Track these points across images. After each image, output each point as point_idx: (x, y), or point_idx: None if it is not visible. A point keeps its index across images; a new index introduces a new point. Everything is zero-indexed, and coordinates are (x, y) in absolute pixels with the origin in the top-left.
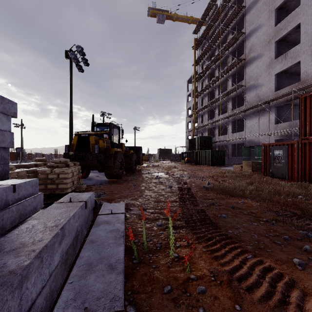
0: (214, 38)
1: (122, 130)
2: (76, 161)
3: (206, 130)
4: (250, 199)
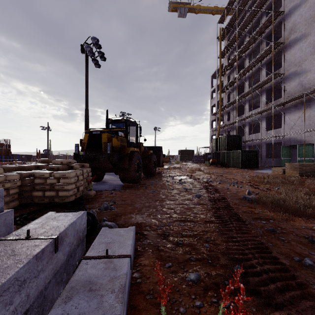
0: (243, 24)
1: (140, 128)
2: (87, 162)
3: (233, 128)
4: None
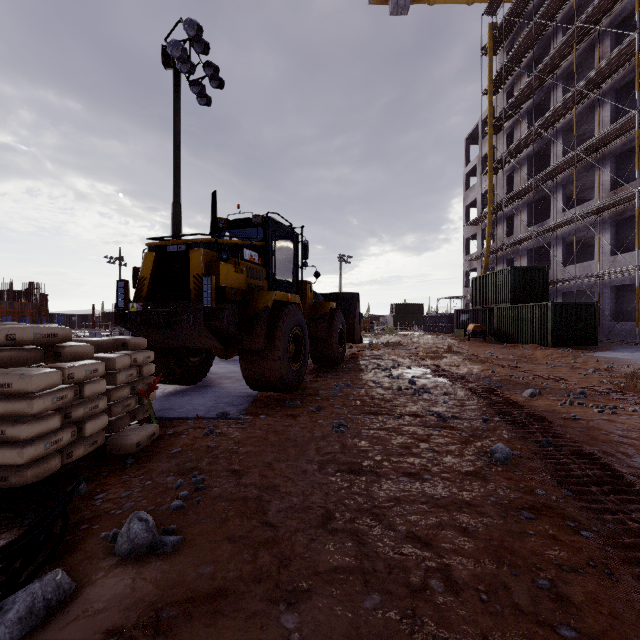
0: (550, 5)
1: (303, 245)
2: (151, 332)
3: (522, 253)
4: None
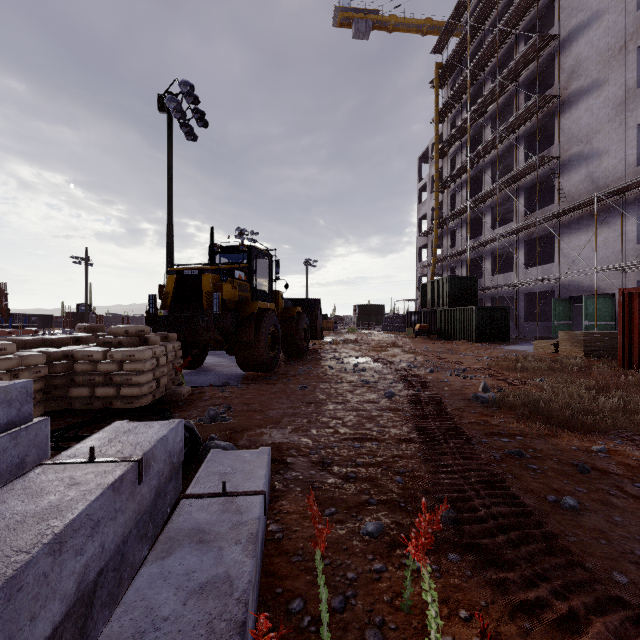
0: (481, 58)
1: (276, 263)
2: (172, 330)
3: (462, 263)
4: (620, 438)
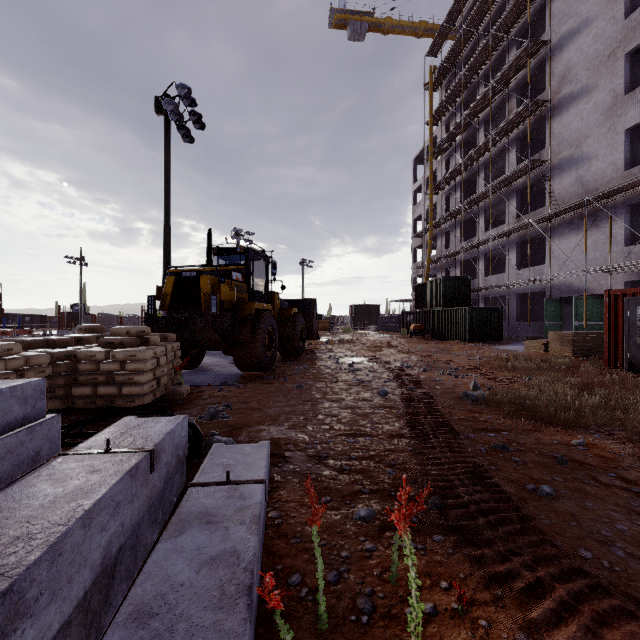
0: (475, 61)
1: (273, 265)
2: (171, 331)
3: (456, 264)
4: (599, 433)
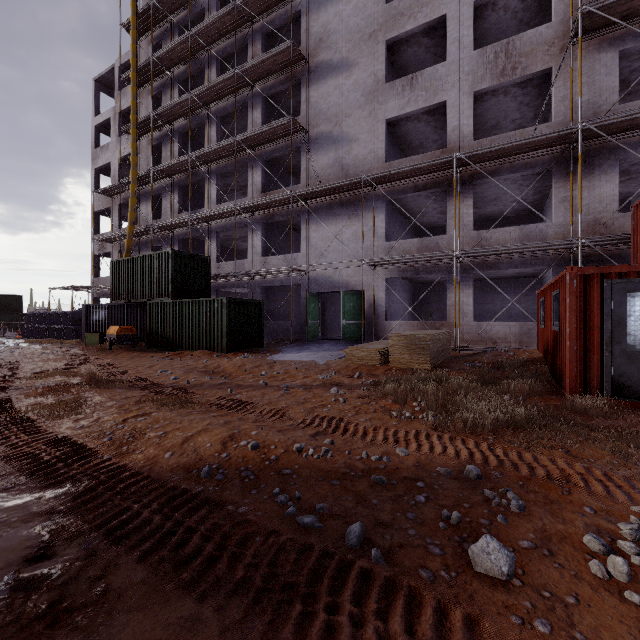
0: None
1: None
2: None
3: (173, 241)
4: None
